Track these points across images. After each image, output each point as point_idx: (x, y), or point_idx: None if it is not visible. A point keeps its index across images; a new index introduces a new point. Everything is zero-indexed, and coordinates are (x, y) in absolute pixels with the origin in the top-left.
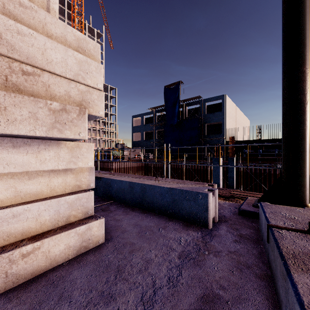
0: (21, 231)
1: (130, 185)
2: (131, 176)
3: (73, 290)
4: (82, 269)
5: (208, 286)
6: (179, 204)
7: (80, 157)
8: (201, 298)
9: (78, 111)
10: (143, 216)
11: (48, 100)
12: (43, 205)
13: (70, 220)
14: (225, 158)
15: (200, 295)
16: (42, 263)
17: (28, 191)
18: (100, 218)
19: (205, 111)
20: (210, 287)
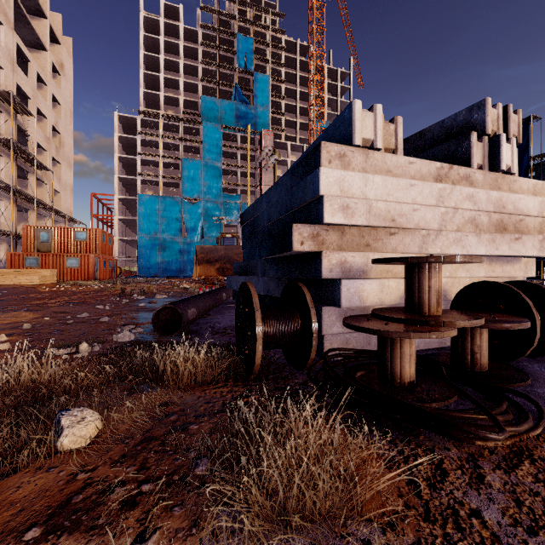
0: None
1: None
2: None
3: None
4: None
5: None
6: None
7: (528, 268)
8: None
9: None
10: None
11: (537, 235)
12: None
13: None
14: None
15: None
16: None
17: None
18: None
19: None
20: None
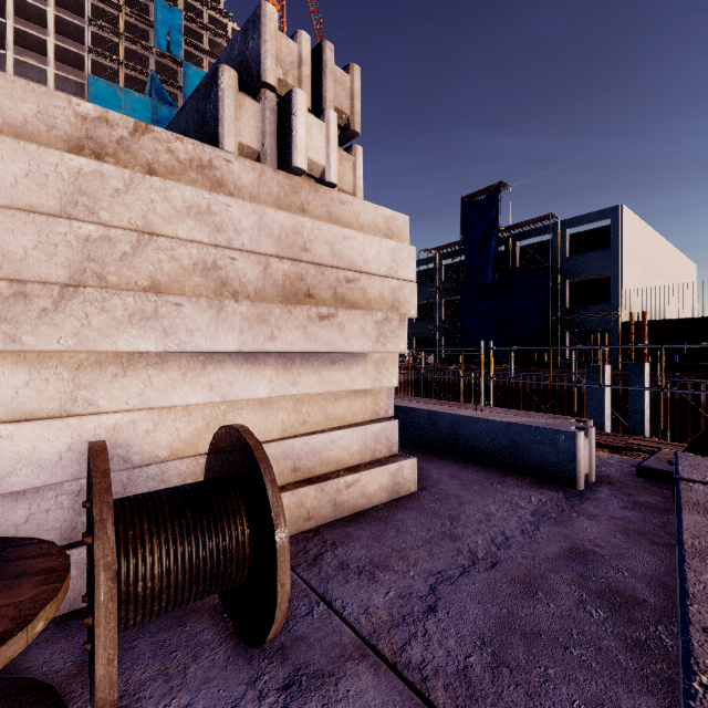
0: (336, 461)
1: (429, 416)
2: (423, 401)
3: (408, 527)
4: (405, 512)
5: (577, 543)
6: (524, 449)
7: (384, 373)
8: (568, 549)
9: (399, 319)
10: (458, 466)
11: (373, 311)
12: (352, 432)
13: (375, 455)
14: (622, 364)
15: (567, 547)
16: (360, 499)
17: (335, 414)
18: (410, 457)
19: (565, 250)
20: (581, 543)
